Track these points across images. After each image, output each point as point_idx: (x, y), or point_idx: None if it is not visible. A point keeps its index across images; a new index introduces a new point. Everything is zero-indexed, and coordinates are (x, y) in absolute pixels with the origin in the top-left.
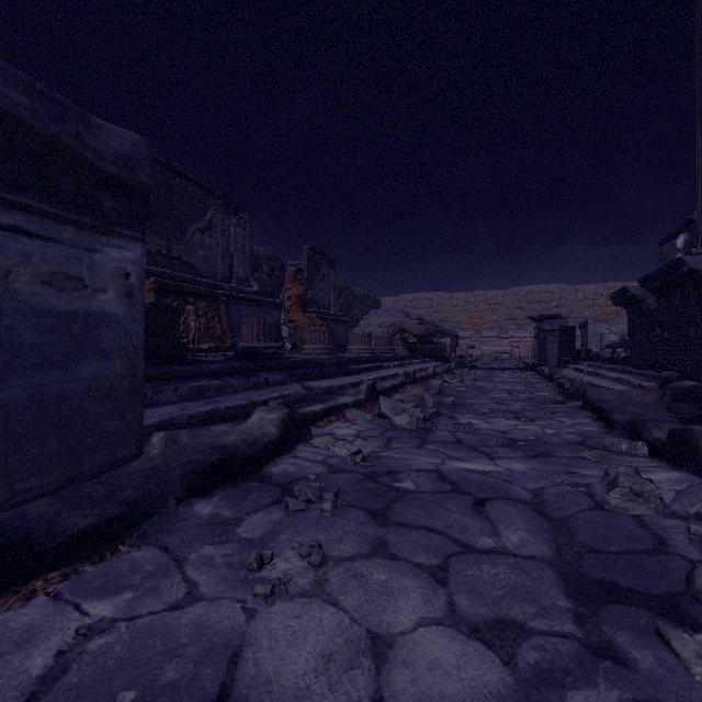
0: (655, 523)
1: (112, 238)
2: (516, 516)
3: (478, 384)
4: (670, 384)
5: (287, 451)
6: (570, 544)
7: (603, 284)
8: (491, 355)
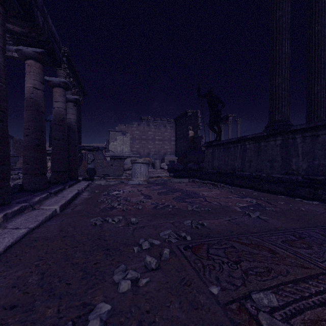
0: None
1: None
2: None
3: None
4: None
5: None
6: None
7: None
8: None
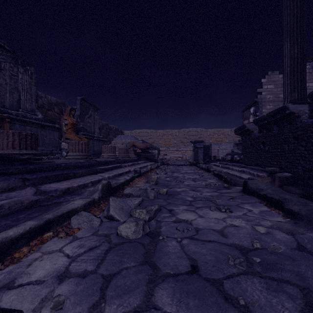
0: None
1: None
2: None
3: (175, 175)
4: (276, 174)
5: None
6: None
7: (216, 129)
8: (174, 158)
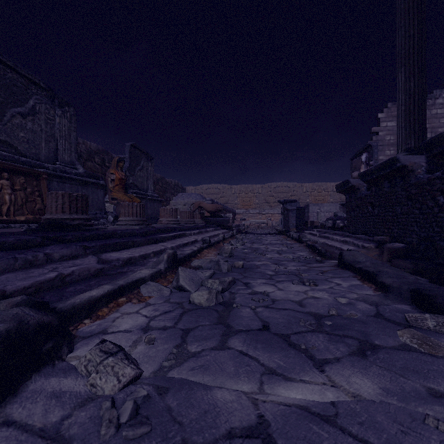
0: None
1: None
2: None
3: (255, 246)
4: (386, 245)
5: None
6: None
7: (316, 183)
8: (255, 225)
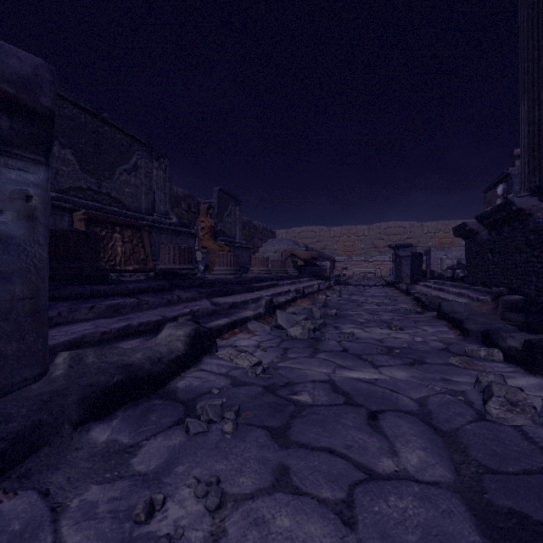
0: (537, 435)
1: (10, 159)
2: (409, 431)
3: (353, 298)
4: (502, 298)
5: (194, 364)
6: (466, 462)
7: (442, 222)
8: (360, 275)
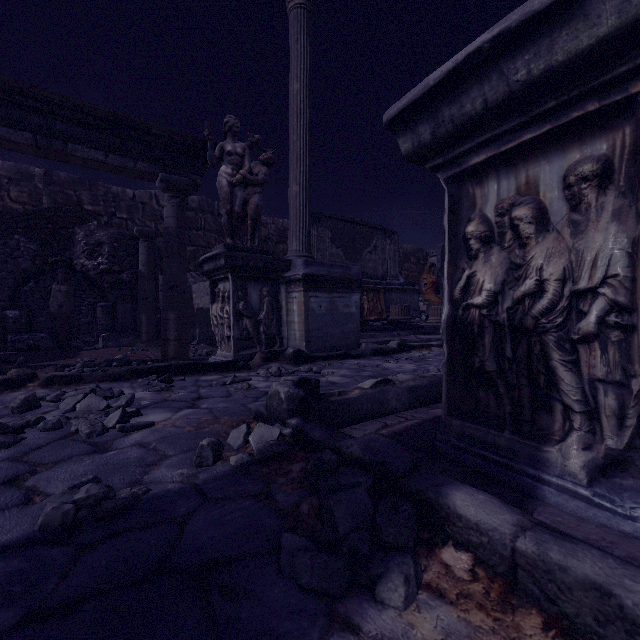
0: None
1: (354, 294)
2: None
3: None
4: None
5: (399, 353)
6: None
7: None
8: None
